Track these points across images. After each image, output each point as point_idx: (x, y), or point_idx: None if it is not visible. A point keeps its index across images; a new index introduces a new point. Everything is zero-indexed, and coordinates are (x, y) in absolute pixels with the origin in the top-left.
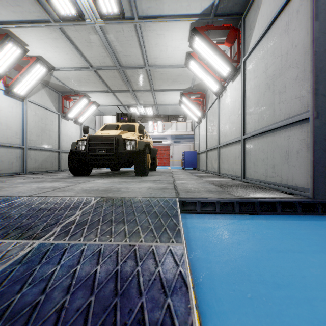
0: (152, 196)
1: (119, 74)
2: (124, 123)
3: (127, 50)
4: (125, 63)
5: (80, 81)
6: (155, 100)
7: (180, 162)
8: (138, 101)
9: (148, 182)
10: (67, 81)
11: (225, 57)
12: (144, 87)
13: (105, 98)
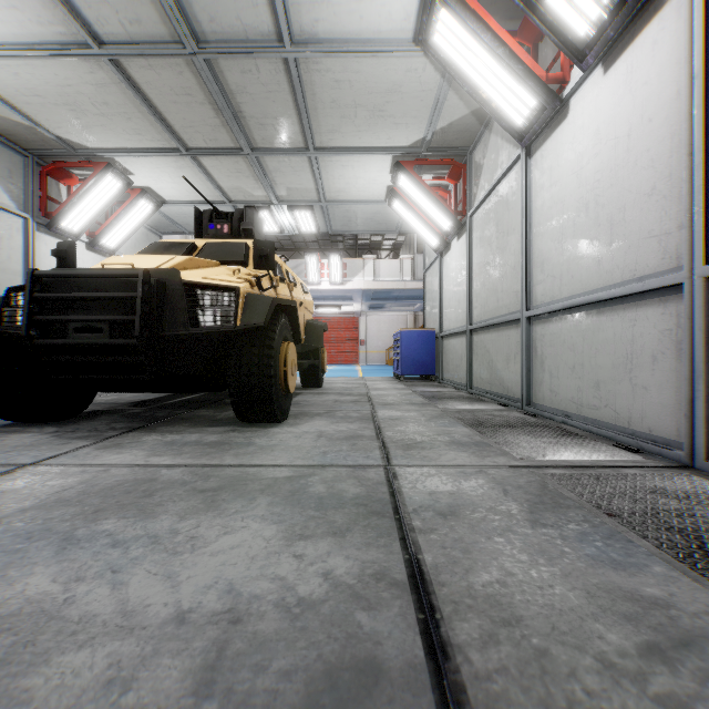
0: None
1: (199, 79)
2: (214, 240)
3: None
4: (211, 28)
5: (79, 108)
6: (319, 184)
7: (383, 356)
8: (272, 189)
9: (263, 496)
10: (38, 109)
11: None
12: (286, 137)
13: (176, 176)
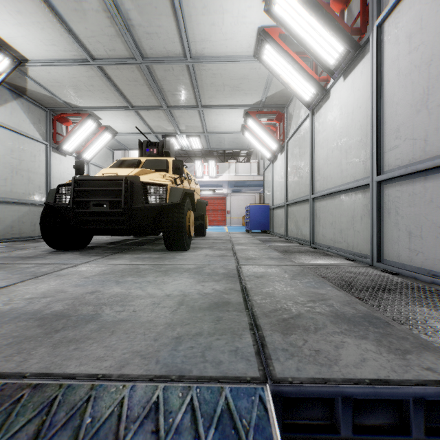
0: (176, 368)
1: (142, 74)
2: (150, 158)
3: (150, 21)
4: (150, 51)
5: (77, 88)
6: (203, 124)
7: (241, 220)
8: (177, 126)
9: (185, 272)
10: (56, 88)
11: (338, 23)
12: (186, 100)
13: (125, 120)
